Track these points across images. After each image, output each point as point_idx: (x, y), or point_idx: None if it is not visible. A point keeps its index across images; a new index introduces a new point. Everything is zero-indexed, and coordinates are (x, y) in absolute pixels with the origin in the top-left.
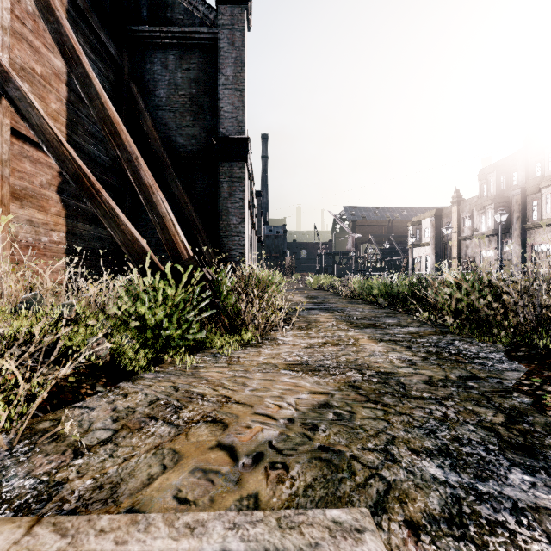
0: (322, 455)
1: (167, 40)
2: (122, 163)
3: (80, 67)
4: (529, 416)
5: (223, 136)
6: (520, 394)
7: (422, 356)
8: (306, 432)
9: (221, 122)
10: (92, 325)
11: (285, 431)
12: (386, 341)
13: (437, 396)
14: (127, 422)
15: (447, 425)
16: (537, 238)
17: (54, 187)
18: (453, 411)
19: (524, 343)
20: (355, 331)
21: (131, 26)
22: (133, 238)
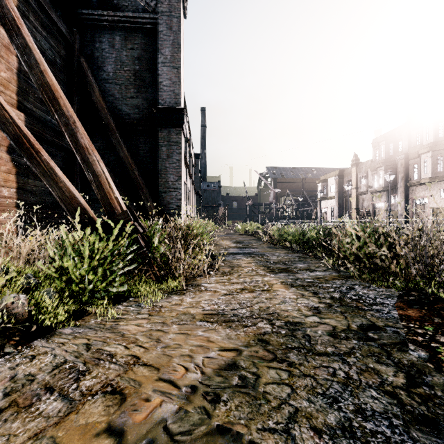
0: (218, 442)
1: (114, 23)
2: (60, 126)
3: (20, 38)
4: (428, 375)
5: (162, 106)
6: (416, 347)
7: (327, 303)
8: (207, 406)
9: (161, 94)
10: (15, 280)
11: (184, 405)
12: (296, 286)
13: (340, 351)
14: (19, 396)
15: (350, 391)
16: (417, 193)
17: (4, 147)
18: (355, 371)
19: (414, 288)
20: (270, 276)
21: (82, 9)
22: (71, 194)
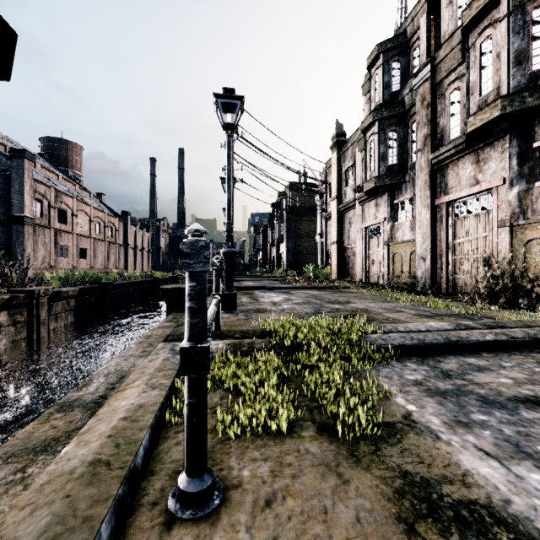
0: None
1: None
2: None
3: None
4: None
5: (13, 214)
6: None
7: None
8: None
9: (13, 208)
10: None
11: None
12: None
13: None
14: None
15: None
16: (281, 249)
17: None
18: None
19: None
20: None
21: None
22: None
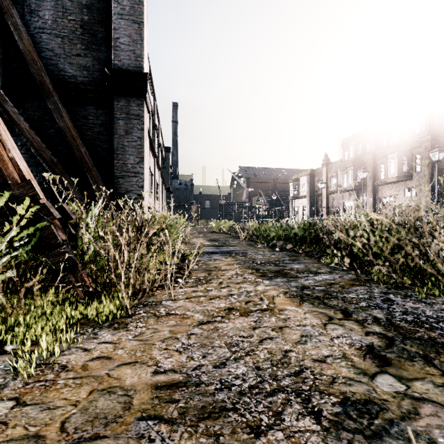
0: None
1: None
2: None
3: None
4: None
5: (118, 68)
6: None
7: (380, 334)
8: None
9: (117, 54)
10: None
11: None
12: (309, 300)
13: None
14: None
15: None
16: (384, 192)
17: None
18: None
19: None
20: (265, 284)
21: None
22: None
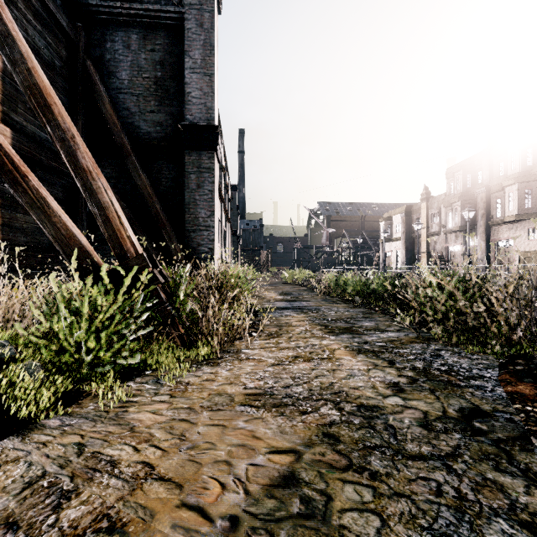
0: None
1: (129, 17)
2: (54, 142)
3: None
4: None
5: (190, 123)
6: None
7: (409, 377)
8: None
9: (189, 108)
10: None
11: None
12: (365, 353)
13: (441, 452)
14: None
15: (468, 522)
16: (500, 234)
17: None
18: (469, 486)
19: (519, 354)
20: (330, 339)
21: None
22: (69, 232)
